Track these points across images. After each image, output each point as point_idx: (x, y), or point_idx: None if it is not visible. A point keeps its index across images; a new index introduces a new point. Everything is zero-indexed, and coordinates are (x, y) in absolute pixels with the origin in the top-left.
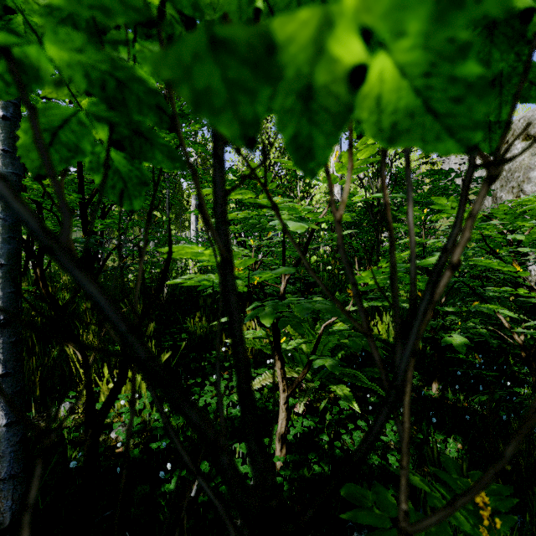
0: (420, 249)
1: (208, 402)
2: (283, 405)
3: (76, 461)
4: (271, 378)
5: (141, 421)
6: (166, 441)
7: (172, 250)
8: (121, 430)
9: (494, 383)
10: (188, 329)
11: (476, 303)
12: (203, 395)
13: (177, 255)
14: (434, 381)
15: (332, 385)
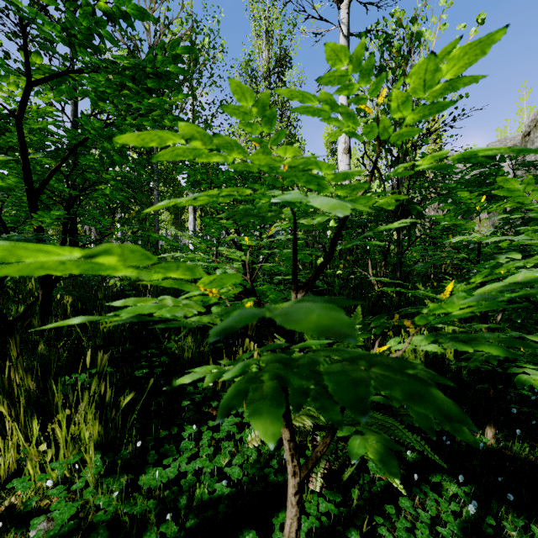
0: None
1: (183, 470)
2: (293, 497)
3: None
4: None
5: (83, 503)
6: None
7: None
8: (40, 531)
9: None
10: (170, 348)
11: None
12: (180, 451)
13: (34, 266)
14: (488, 425)
15: None
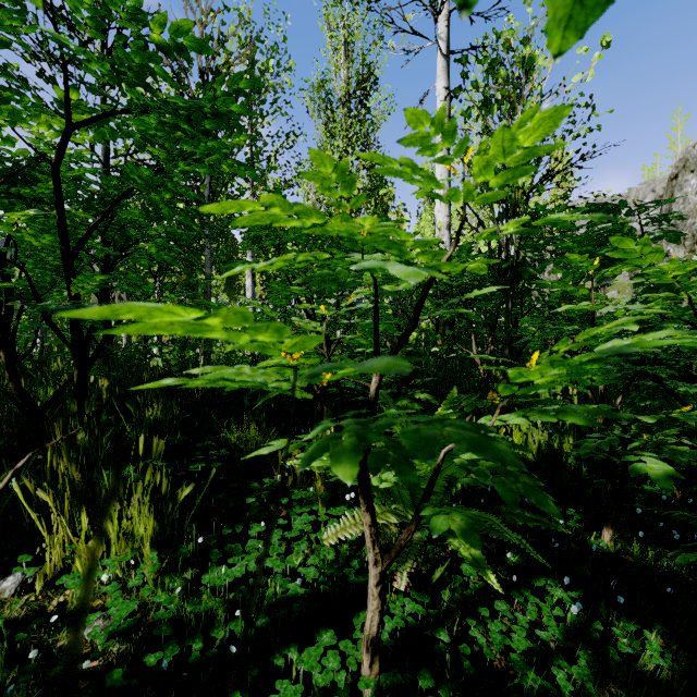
0: (642, 317)
1: (251, 569)
2: (374, 588)
3: (8, 695)
4: (354, 527)
5: (140, 604)
6: (173, 651)
7: (122, 317)
8: (98, 627)
9: (691, 524)
10: (230, 441)
11: (685, 408)
12: (246, 553)
13: (148, 328)
14: (605, 526)
15: (451, 538)
